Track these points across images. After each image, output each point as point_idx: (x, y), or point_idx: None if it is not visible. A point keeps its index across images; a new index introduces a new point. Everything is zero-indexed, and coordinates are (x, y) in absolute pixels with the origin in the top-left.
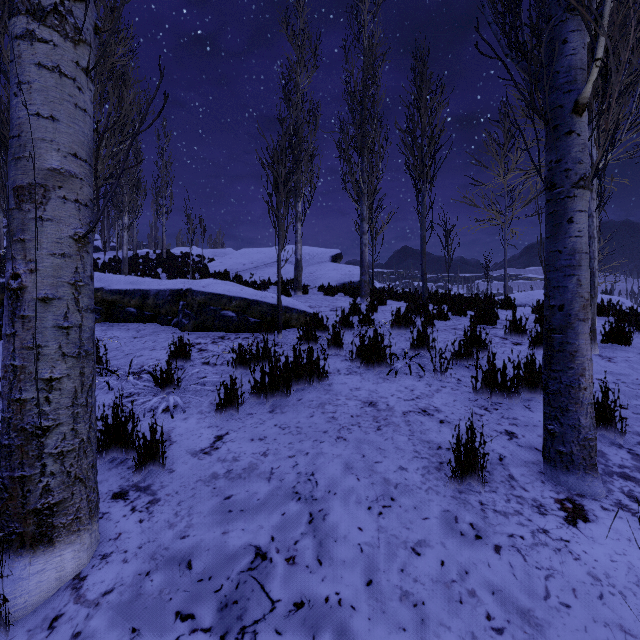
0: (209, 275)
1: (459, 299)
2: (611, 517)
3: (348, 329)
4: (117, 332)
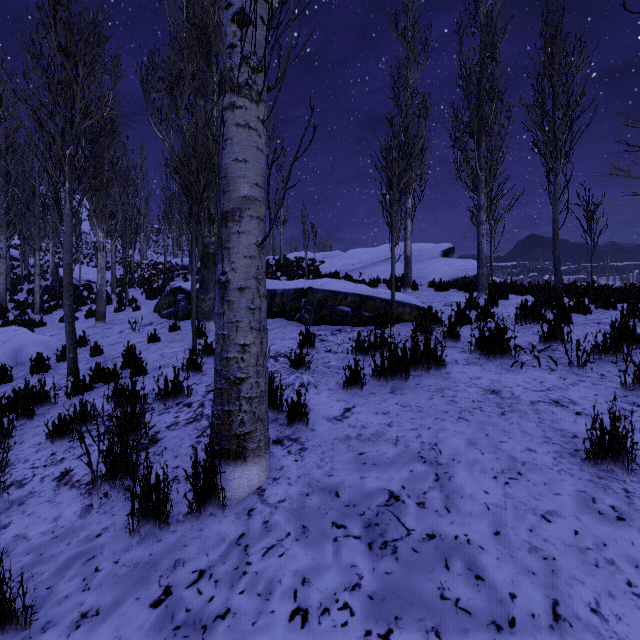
0: (321, 276)
1: (606, 290)
2: None
3: (464, 323)
4: None
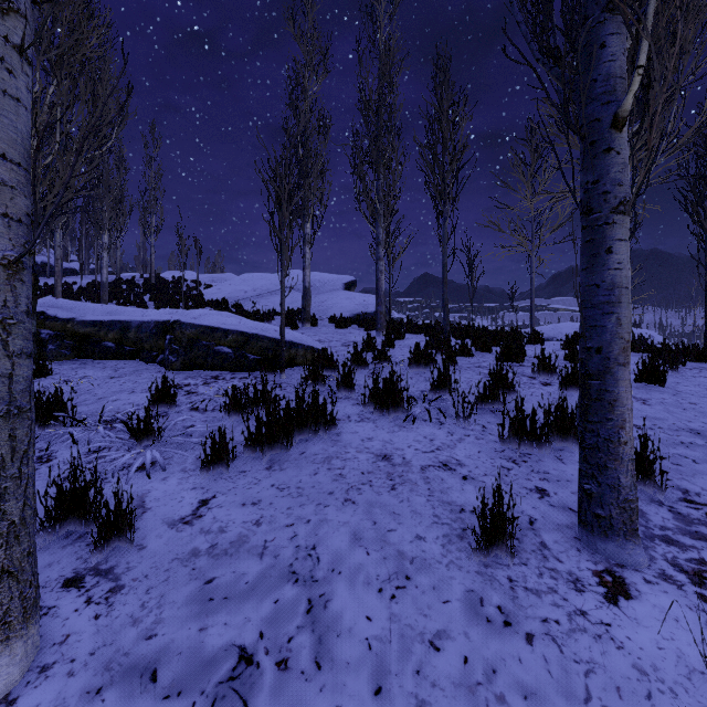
0: (205, 304)
1: (483, 333)
2: (655, 592)
3: (361, 367)
4: (90, 371)
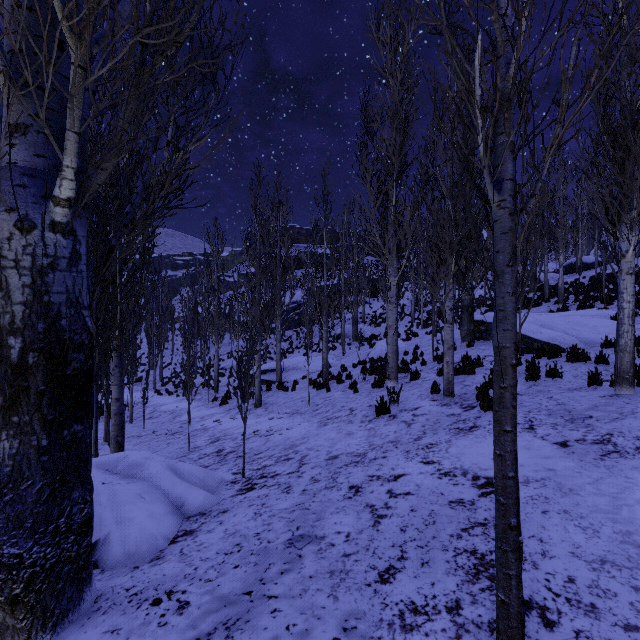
0: None
1: None
2: (436, 402)
3: (556, 357)
4: (484, 346)
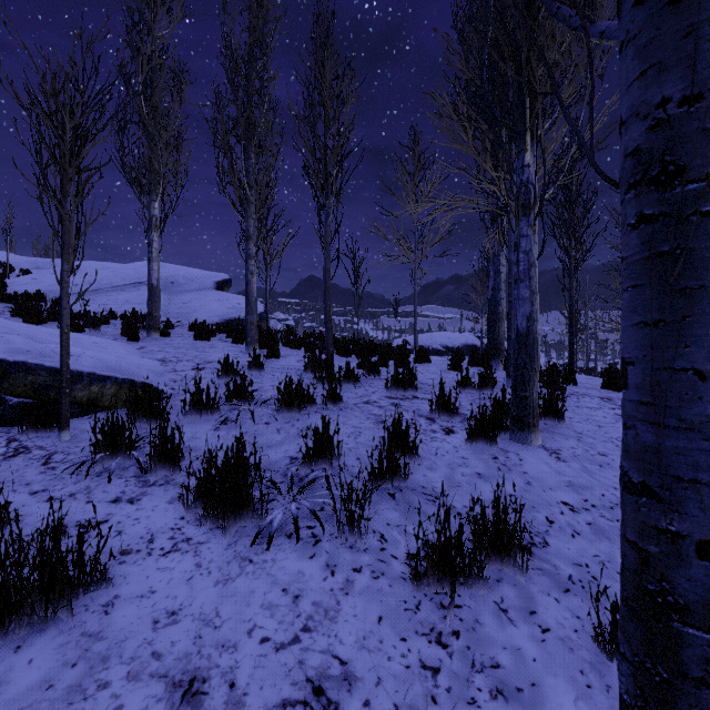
0: (3, 298)
1: (370, 349)
2: None
3: (207, 412)
4: None
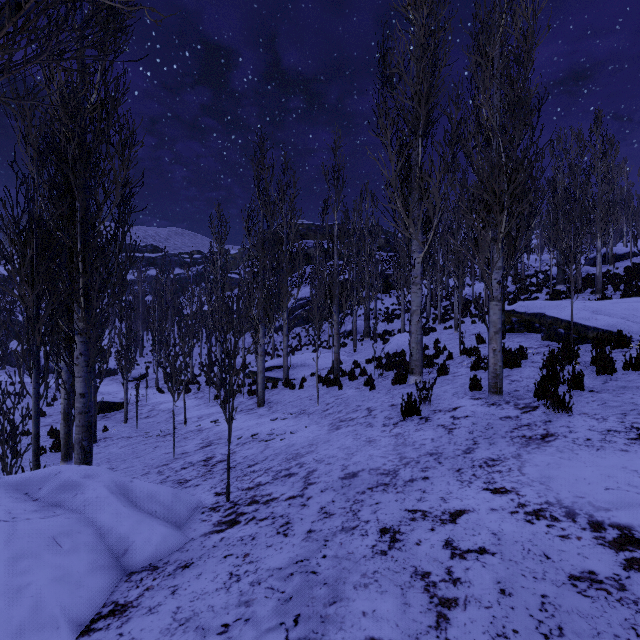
0: None
1: None
2: (479, 401)
3: (624, 347)
4: (518, 338)
